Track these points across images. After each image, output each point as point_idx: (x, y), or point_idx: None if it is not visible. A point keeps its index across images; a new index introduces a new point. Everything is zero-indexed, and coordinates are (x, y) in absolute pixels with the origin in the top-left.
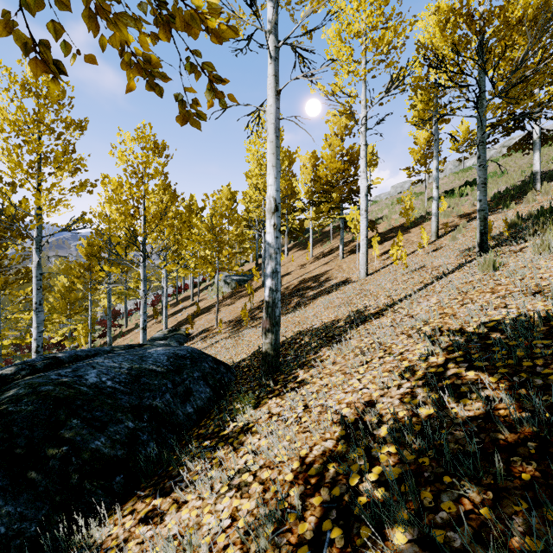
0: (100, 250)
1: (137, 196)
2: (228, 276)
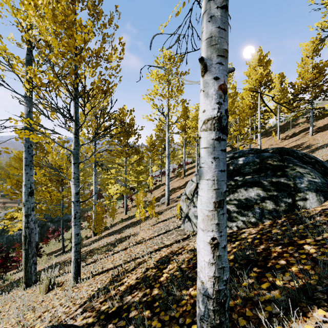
0: (155, 141)
1: None
2: None
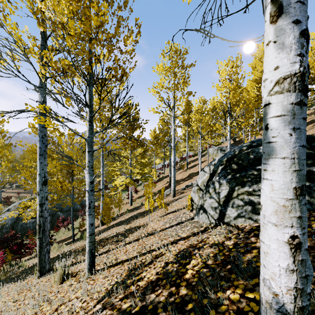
0: (158, 135)
1: (236, 88)
2: (222, 147)
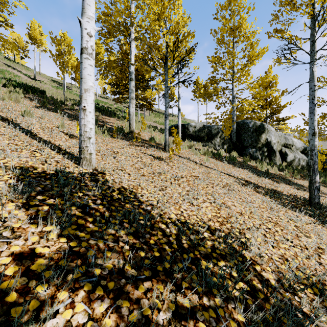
0: None
1: None
2: None
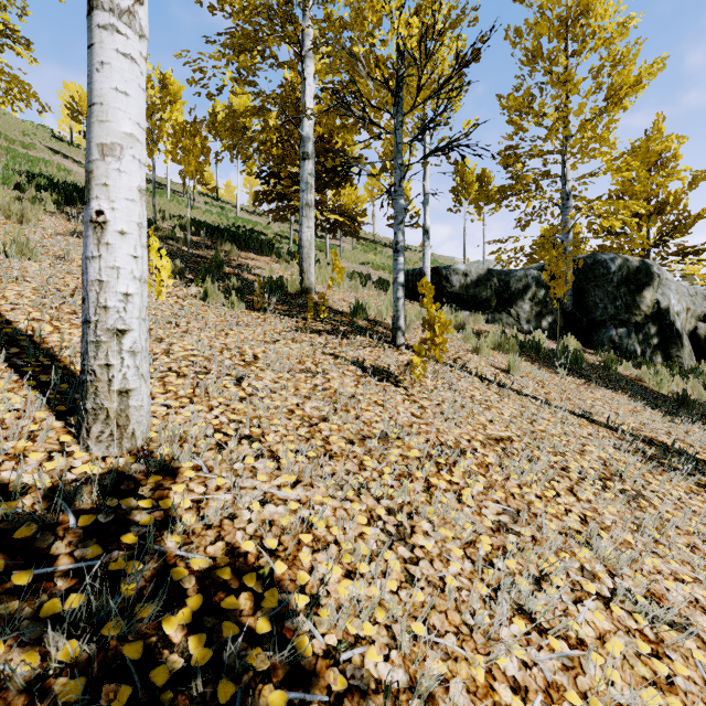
0: None
1: None
2: None
